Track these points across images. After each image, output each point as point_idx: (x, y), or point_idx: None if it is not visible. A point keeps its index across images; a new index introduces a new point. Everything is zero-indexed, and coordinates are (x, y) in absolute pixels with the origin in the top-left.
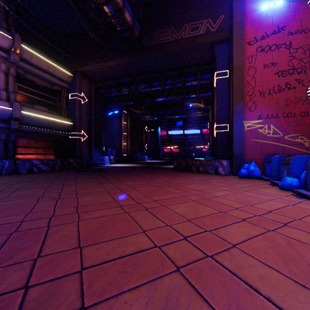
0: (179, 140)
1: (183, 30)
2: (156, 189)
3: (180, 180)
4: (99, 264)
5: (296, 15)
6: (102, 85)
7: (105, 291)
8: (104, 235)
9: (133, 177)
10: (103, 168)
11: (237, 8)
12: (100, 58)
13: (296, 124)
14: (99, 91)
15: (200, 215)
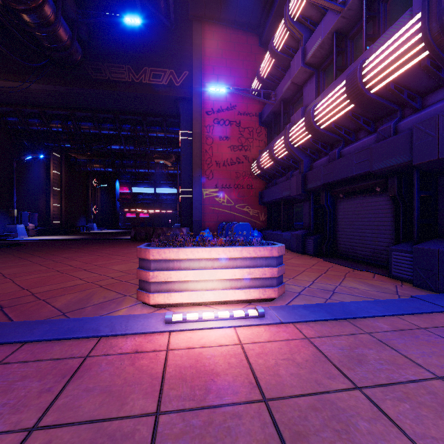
0: (149, 202)
1: (143, 73)
2: (99, 257)
3: (132, 250)
4: (45, 291)
5: (244, 99)
6: (13, 110)
7: (53, 296)
8: (45, 283)
9: (71, 250)
10: (16, 242)
11: (196, 75)
12: (12, 73)
13: (244, 195)
14: (4, 118)
15: (133, 268)
